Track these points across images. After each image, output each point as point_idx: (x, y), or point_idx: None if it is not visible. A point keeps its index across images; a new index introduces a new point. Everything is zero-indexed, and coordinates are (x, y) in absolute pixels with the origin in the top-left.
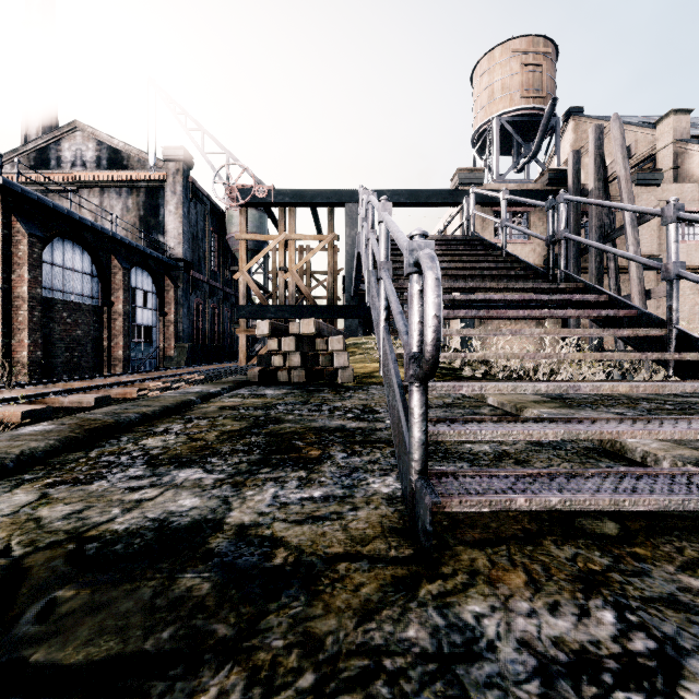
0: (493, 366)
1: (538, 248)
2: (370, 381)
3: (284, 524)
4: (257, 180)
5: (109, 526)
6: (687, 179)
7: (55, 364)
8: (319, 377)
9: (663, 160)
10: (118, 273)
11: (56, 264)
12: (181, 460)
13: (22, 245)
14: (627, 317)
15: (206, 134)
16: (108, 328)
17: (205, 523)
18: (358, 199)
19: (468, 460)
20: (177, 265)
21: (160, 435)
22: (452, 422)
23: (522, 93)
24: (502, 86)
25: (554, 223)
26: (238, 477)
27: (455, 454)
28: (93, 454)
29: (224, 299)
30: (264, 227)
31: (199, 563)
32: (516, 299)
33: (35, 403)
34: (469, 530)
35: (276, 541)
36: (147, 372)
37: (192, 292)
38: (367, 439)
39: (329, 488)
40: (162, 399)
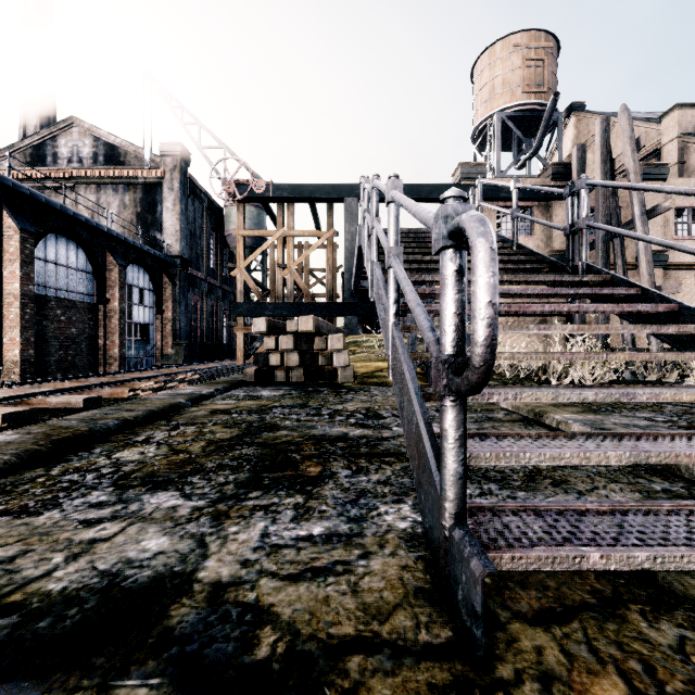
0: (499, 365)
1: (542, 244)
2: (372, 381)
3: (274, 582)
4: (254, 175)
5: (42, 586)
6: (693, 174)
7: (48, 362)
8: (318, 377)
9: (668, 154)
10: (114, 270)
11: (49, 261)
12: (157, 479)
13: (13, 240)
14: (666, 312)
15: (203, 128)
16: (104, 326)
17: (170, 580)
18: (358, 194)
19: (494, 480)
20: (174, 263)
21: (138, 445)
22: (482, 438)
23: (523, 88)
24: (503, 81)
25: (574, 211)
26: (221, 505)
27: (479, 472)
28: (55, 472)
29: (222, 297)
30: (263, 224)
31: (149, 655)
32: (537, 293)
33: (21, 404)
34: (520, 592)
35: (262, 612)
36: (143, 371)
37: (190, 289)
38: (374, 451)
39: (332, 522)
40: (148, 402)
